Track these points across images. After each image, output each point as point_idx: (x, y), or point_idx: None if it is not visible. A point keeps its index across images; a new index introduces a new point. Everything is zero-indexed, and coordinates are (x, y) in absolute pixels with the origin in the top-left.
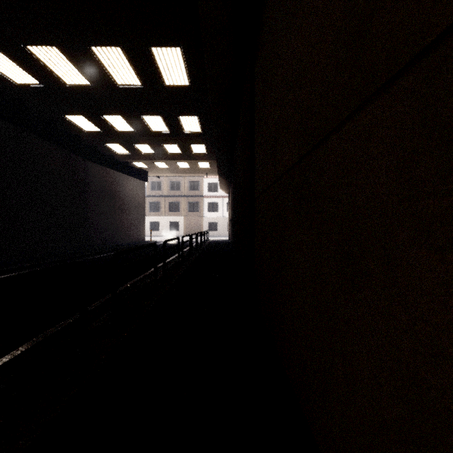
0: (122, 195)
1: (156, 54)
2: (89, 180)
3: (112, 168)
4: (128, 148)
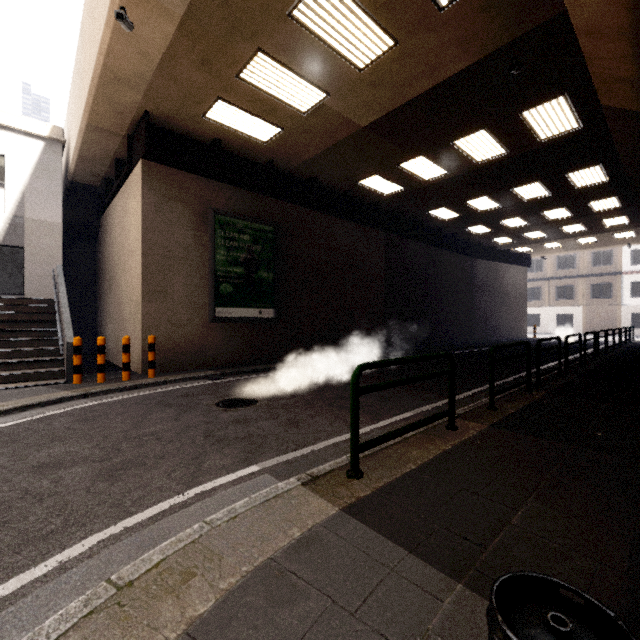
0: (502, 286)
1: (571, 176)
2: (474, 277)
3: (493, 260)
4: (514, 238)
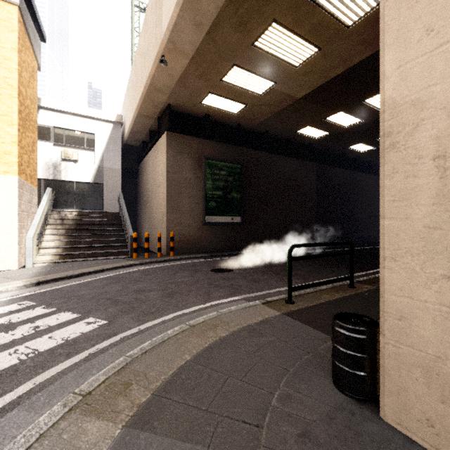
0: None
1: None
2: None
3: None
4: None
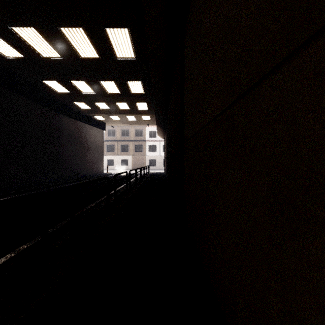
0: (86, 139)
1: (110, 34)
2: (62, 129)
3: (78, 120)
4: (90, 106)
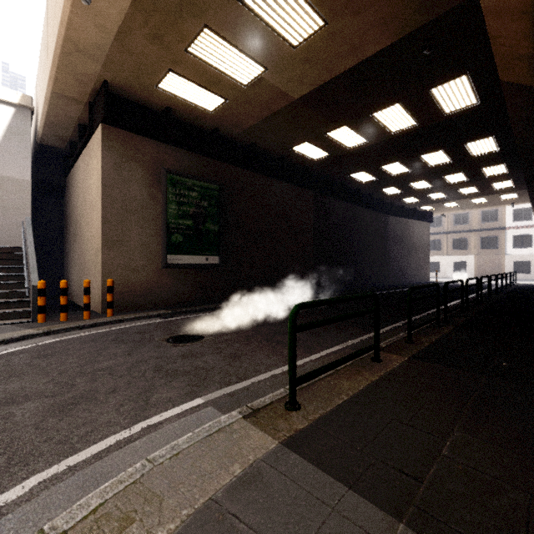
0: (410, 238)
1: (469, 145)
2: (387, 230)
3: (402, 217)
4: (420, 198)
